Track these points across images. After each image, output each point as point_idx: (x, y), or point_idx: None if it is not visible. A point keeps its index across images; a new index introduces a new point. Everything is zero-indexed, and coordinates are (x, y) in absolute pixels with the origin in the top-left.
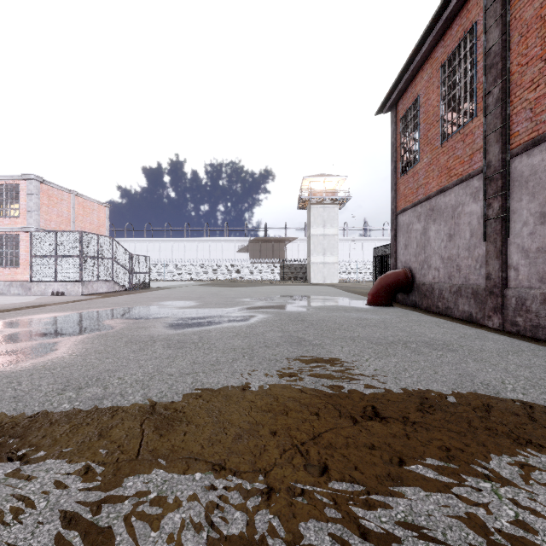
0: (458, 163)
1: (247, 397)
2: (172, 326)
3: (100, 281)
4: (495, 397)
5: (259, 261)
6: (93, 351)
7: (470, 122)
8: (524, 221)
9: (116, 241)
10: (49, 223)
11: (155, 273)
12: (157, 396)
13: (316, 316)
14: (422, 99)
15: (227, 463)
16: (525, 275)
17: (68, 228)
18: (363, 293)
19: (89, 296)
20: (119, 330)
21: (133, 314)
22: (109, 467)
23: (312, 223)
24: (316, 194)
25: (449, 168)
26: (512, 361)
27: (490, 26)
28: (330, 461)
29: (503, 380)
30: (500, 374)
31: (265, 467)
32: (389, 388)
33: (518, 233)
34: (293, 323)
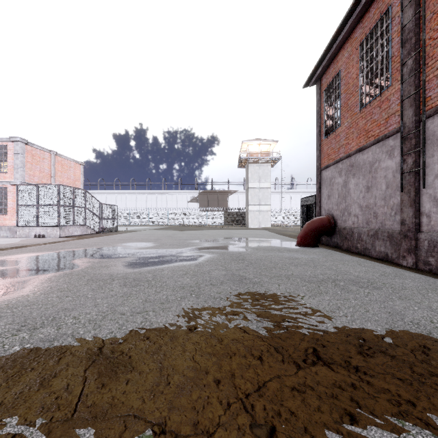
0: (375, 126)
1: (193, 339)
2: (131, 265)
3: (75, 226)
4: (428, 337)
5: (207, 209)
6: (56, 289)
7: (386, 90)
8: (435, 174)
9: (88, 193)
10: (32, 177)
11: (122, 219)
12: (106, 337)
13: (255, 255)
14: (343, 73)
15: (167, 423)
16: (436, 221)
17: (49, 182)
18: (291, 235)
19: (65, 238)
20: (83, 269)
21: (99, 254)
22: (40, 430)
23: (250, 179)
24: (253, 154)
25: (367, 130)
26: (433, 299)
27: (406, 4)
28: (277, 421)
29: (431, 318)
30: (426, 312)
31: (208, 429)
32: (326, 328)
33: (430, 184)
34: (234, 262)
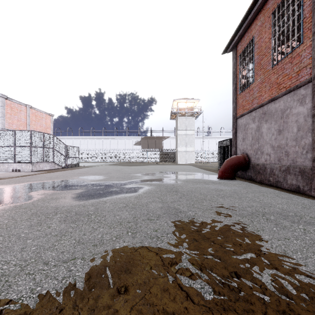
0: (286, 79)
1: (120, 314)
2: (78, 197)
3: (44, 163)
4: None
5: (147, 150)
6: None
7: (297, 48)
8: None
9: (56, 137)
10: (11, 125)
11: (84, 157)
12: (8, 308)
13: (186, 187)
14: (256, 39)
15: None
16: None
17: (25, 128)
18: (211, 169)
19: (36, 172)
20: (34, 201)
21: (55, 186)
22: None
23: (179, 127)
24: (181, 110)
25: (278, 83)
26: None
27: None
28: None
29: None
30: None
31: None
32: (287, 288)
33: None
34: (169, 194)
